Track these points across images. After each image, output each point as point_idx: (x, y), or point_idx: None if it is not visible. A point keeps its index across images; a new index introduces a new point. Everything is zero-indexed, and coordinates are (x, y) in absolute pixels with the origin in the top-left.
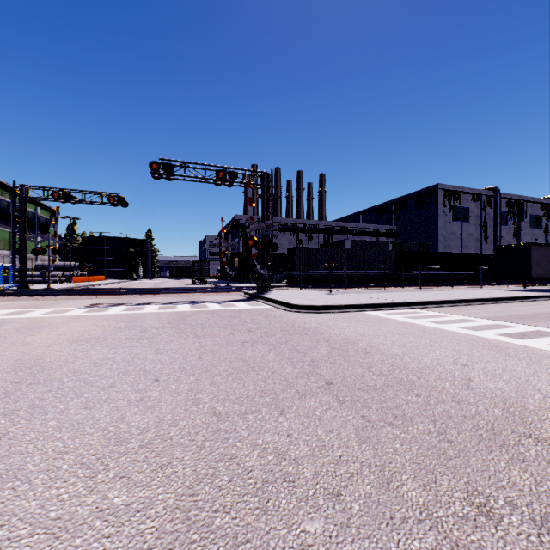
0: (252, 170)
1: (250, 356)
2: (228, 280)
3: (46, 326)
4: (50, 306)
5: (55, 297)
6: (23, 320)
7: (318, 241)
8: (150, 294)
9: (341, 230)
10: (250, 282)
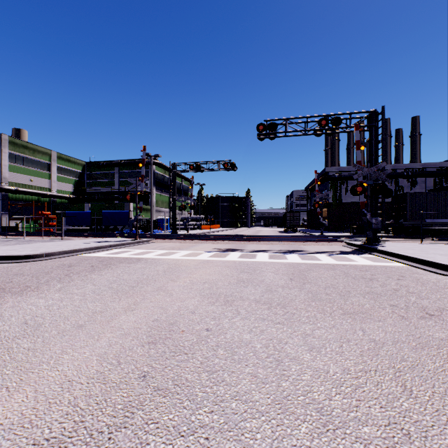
0: (357, 112)
1: None
2: (321, 229)
3: (184, 271)
4: (187, 248)
5: (191, 241)
6: (170, 262)
7: (425, 185)
8: (256, 241)
9: None
10: (342, 231)
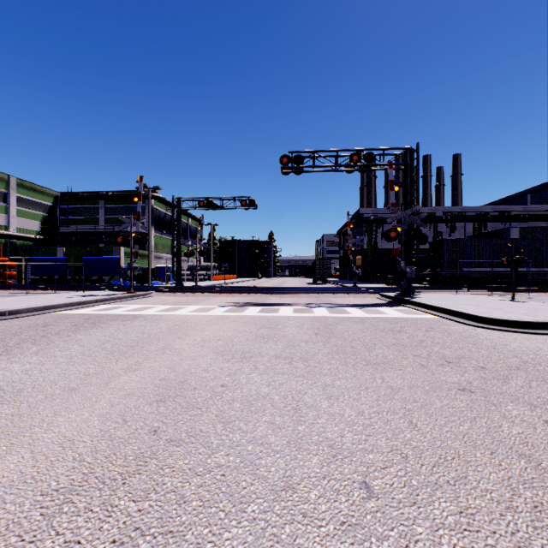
0: (392, 148)
1: (520, 438)
2: (354, 280)
3: (193, 328)
4: (196, 303)
5: (200, 294)
6: (175, 318)
7: (464, 231)
8: (279, 293)
9: (500, 216)
10: (377, 282)
